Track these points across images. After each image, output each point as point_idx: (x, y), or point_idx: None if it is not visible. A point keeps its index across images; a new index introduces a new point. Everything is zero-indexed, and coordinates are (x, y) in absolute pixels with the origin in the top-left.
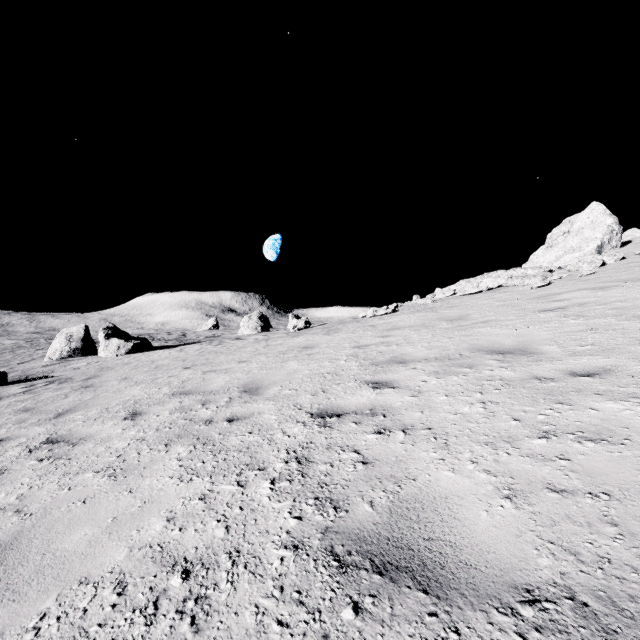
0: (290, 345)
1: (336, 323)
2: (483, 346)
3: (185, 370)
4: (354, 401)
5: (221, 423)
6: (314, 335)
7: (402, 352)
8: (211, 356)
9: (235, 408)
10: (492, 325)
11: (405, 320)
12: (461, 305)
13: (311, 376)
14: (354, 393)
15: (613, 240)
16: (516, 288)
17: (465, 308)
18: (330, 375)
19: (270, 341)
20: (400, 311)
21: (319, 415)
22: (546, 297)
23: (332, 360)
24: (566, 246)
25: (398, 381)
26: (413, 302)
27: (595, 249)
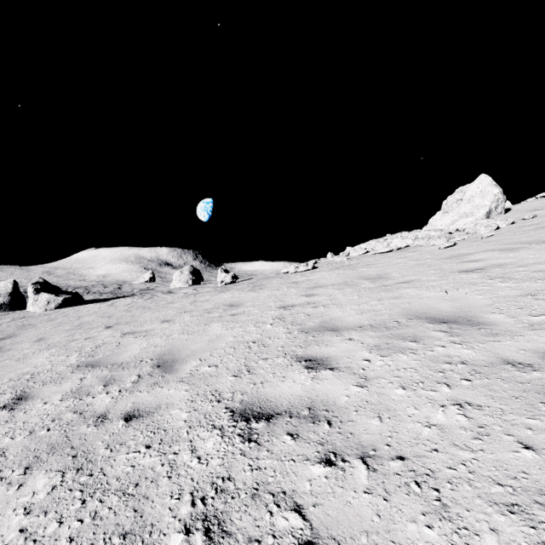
0: (216, 302)
1: (261, 278)
2: (419, 311)
3: (106, 330)
4: (286, 390)
5: (115, 423)
6: (240, 291)
7: (332, 316)
8: (138, 312)
9: (140, 394)
10: (417, 286)
11: (326, 277)
12: (377, 263)
13: (235, 345)
14: (285, 376)
15: (499, 207)
16: (424, 248)
17: (382, 266)
18: (256, 345)
19: (198, 296)
20: (319, 268)
21: (242, 415)
22: (458, 257)
23: (258, 323)
24: (460, 212)
25: (335, 358)
26: (330, 259)
27: (485, 215)
